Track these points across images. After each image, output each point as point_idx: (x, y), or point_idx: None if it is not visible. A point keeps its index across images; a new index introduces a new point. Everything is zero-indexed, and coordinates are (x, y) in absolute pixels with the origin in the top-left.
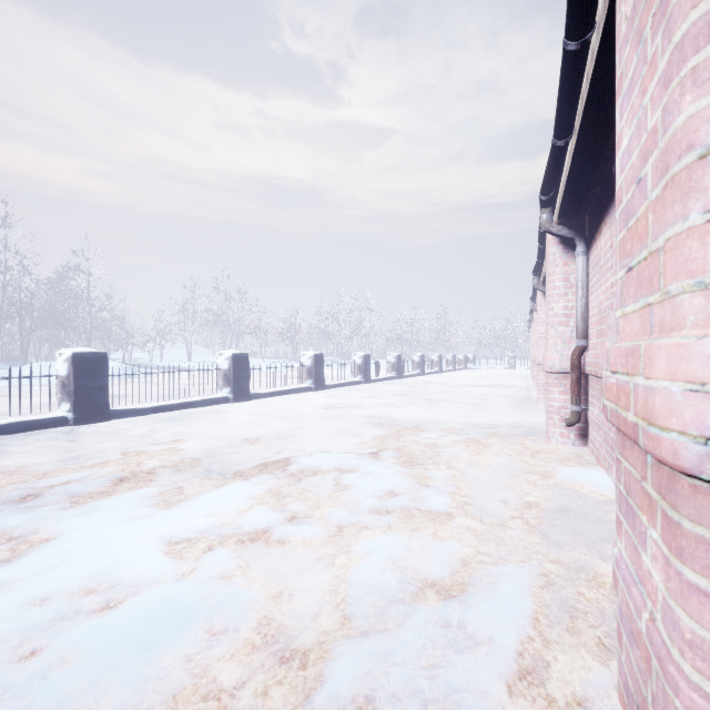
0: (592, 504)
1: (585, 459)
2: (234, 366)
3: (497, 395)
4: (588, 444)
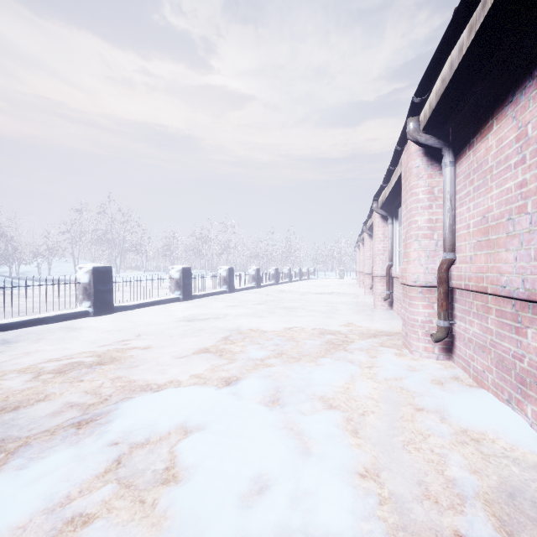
0: (533, 473)
1: (461, 380)
2: (95, 280)
3: (340, 302)
4: (453, 359)
